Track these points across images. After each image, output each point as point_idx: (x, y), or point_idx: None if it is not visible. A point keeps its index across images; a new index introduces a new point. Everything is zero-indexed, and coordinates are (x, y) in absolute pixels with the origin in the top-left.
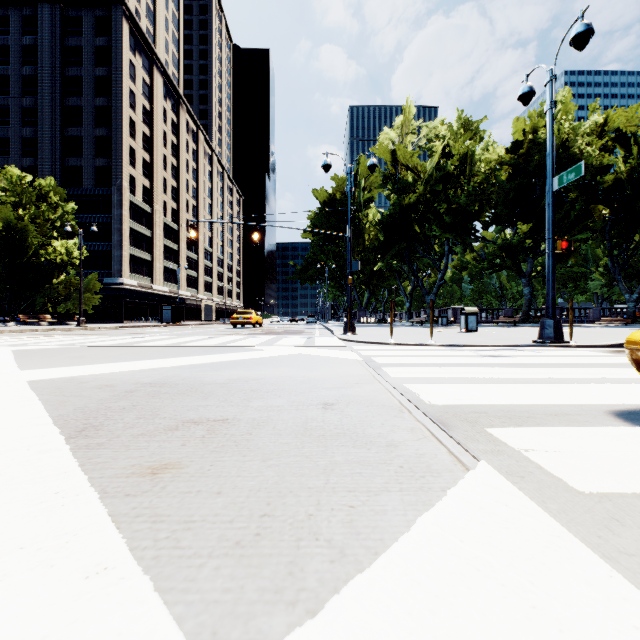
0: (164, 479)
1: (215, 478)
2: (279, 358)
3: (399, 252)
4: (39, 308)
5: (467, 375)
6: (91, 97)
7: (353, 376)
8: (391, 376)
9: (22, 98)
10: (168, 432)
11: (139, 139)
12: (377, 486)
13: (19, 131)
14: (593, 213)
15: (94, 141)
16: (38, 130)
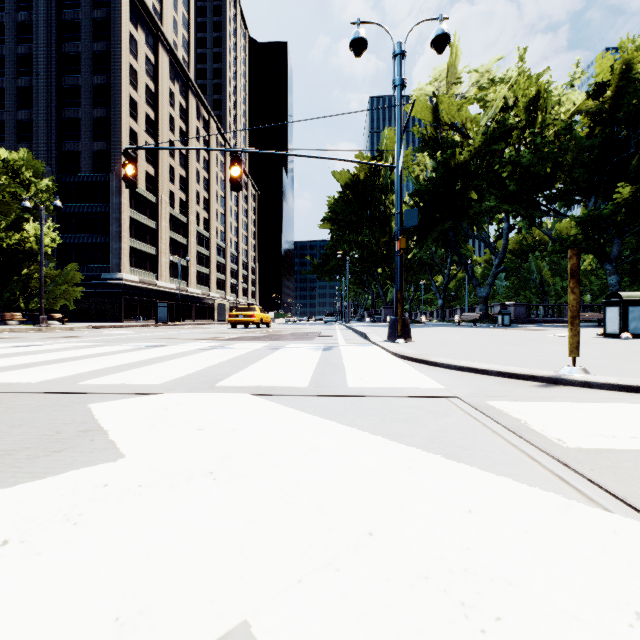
0: None
1: None
2: None
3: (441, 233)
4: (9, 304)
5: None
6: (89, 75)
7: None
8: None
9: (17, 79)
10: None
11: (142, 122)
12: None
13: (14, 115)
14: None
15: (92, 123)
16: (33, 113)
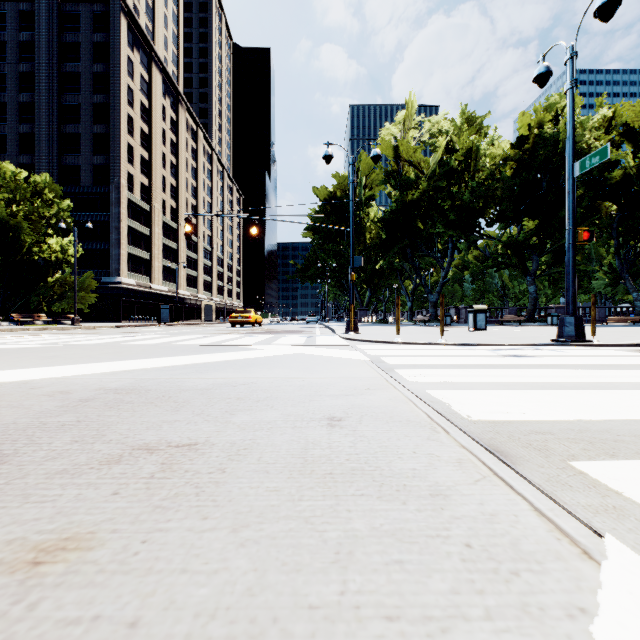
0: (45, 580)
1: (139, 577)
2: (276, 358)
3: (401, 250)
4: (34, 307)
5: (499, 379)
6: (89, 94)
7: (362, 380)
8: (408, 380)
9: (19, 95)
10: (103, 467)
11: (137, 136)
12: (439, 602)
13: (16, 128)
14: (600, 210)
15: (92, 138)
16: (35, 127)
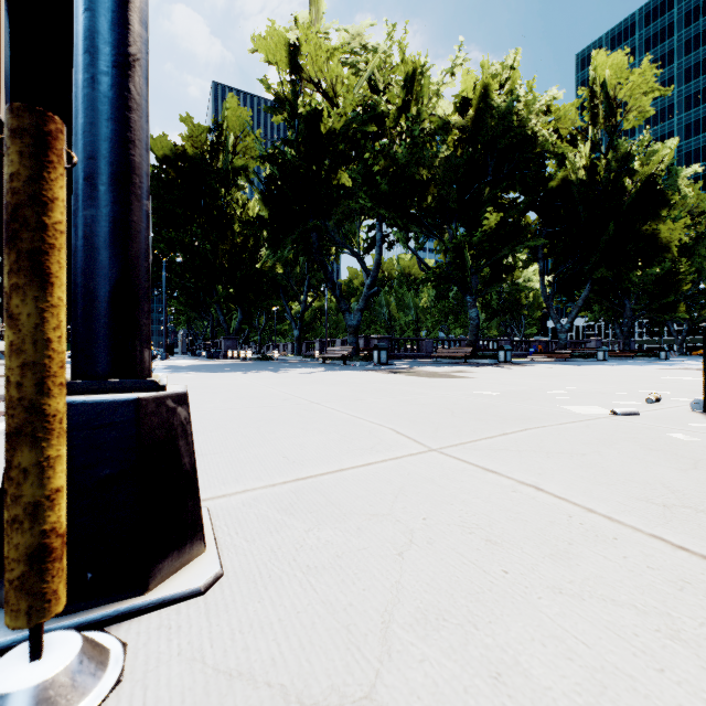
0: None
1: None
2: None
3: (301, 235)
4: None
5: None
6: None
7: None
8: None
9: None
10: None
11: None
12: None
13: None
14: (527, 224)
15: None
16: None
